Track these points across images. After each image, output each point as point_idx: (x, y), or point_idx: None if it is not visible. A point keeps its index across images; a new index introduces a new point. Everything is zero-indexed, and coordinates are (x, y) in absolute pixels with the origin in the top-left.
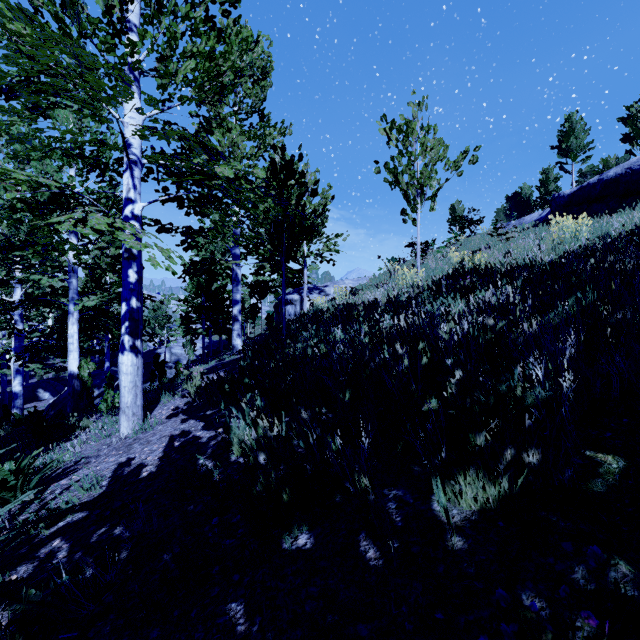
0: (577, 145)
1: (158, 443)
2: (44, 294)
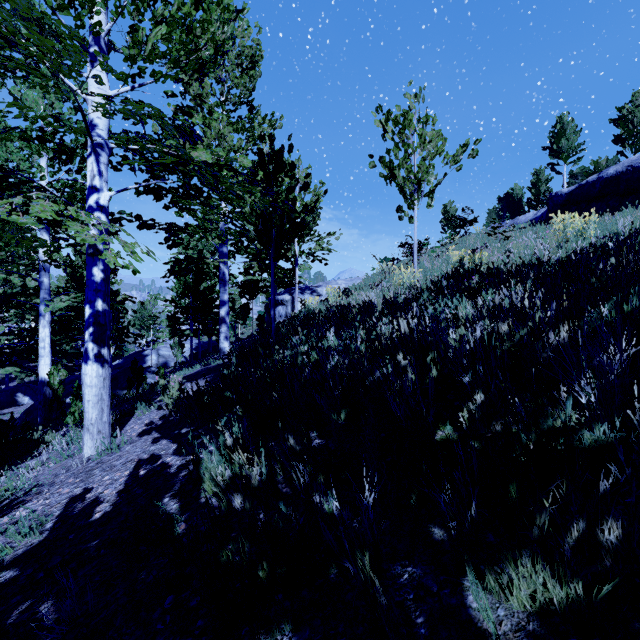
0: (568, 146)
1: (121, 470)
2: (13, 294)
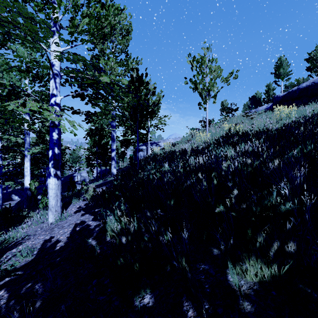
0: (284, 72)
1: (67, 228)
2: (12, 146)
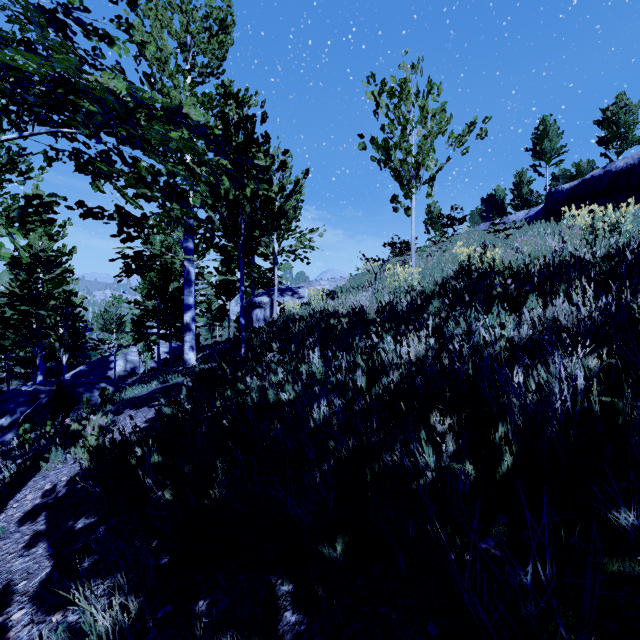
0: (551, 148)
1: None
2: None
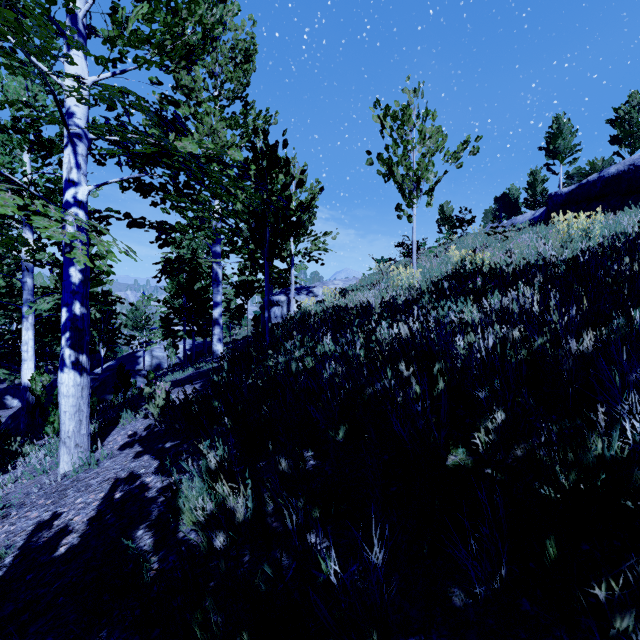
0: (565, 147)
1: (96, 491)
2: None
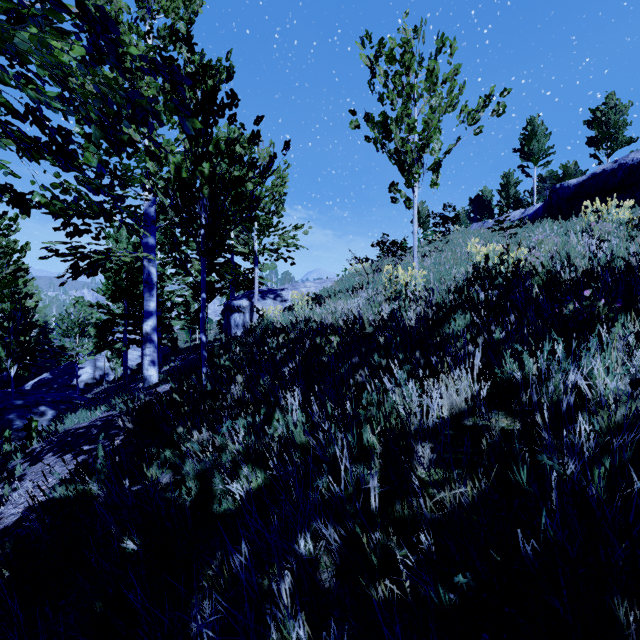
0: (539, 149)
1: None
2: None
